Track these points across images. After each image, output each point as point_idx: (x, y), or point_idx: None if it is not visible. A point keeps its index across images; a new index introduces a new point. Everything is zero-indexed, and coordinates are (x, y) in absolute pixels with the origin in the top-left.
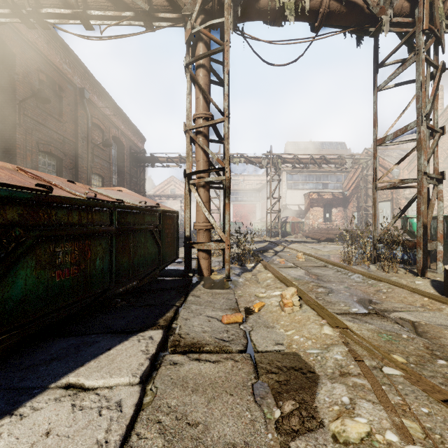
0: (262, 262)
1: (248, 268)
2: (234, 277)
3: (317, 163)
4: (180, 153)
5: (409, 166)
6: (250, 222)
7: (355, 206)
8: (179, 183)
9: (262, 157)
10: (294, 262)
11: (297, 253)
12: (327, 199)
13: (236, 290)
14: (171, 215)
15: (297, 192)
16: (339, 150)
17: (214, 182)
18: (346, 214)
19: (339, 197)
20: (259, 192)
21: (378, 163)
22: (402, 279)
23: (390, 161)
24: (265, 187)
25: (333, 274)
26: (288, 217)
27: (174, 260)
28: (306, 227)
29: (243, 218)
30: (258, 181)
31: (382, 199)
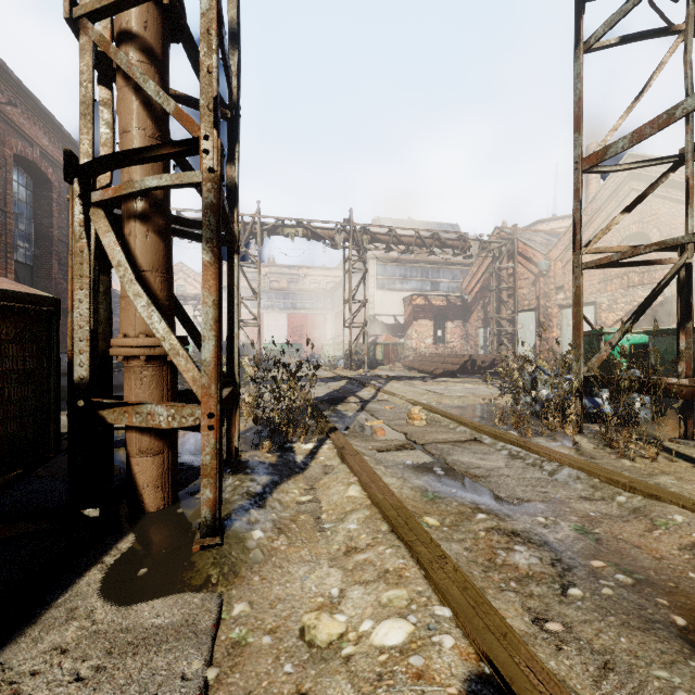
0: (335, 439)
1: (296, 459)
2: (240, 519)
3: (426, 245)
4: (180, 210)
5: (564, 256)
6: (316, 344)
7: (481, 318)
8: (193, 276)
9: (335, 228)
10: (405, 431)
11: (405, 403)
12: (440, 307)
13: (233, 595)
14: (0, 305)
15: (392, 295)
16: (451, 235)
17: (197, 221)
18: (466, 331)
19: (456, 304)
20: (331, 295)
21: (516, 250)
22: (692, 485)
23: (535, 247)
24: (341, 286)
25: (508, 466)
26: (378, 335)
27: (39, 463)
28: (407, 352)
29: (306, 337)
30: (330, 278)
31: (522, 307)
